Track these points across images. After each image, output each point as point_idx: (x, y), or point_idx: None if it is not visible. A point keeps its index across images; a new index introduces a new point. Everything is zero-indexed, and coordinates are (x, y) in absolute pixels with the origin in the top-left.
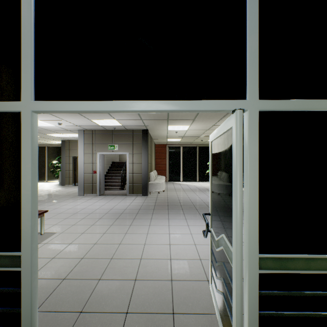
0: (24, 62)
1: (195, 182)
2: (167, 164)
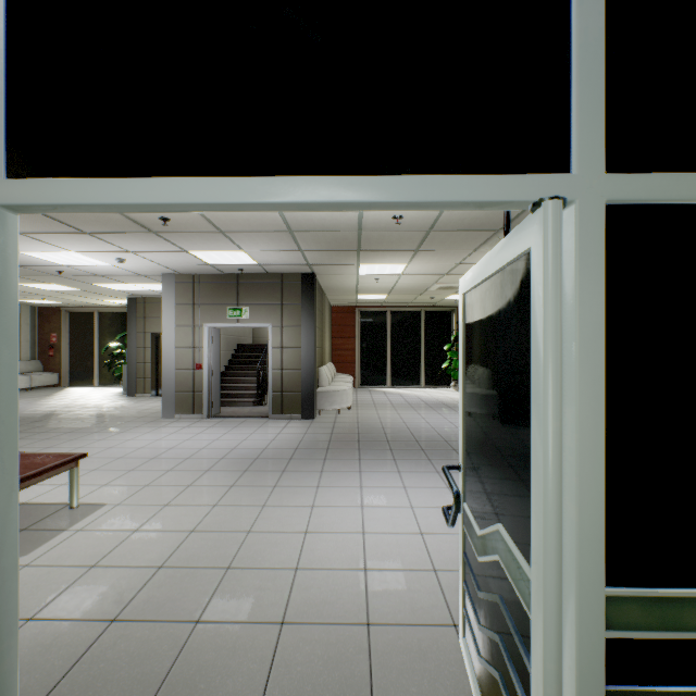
0: None
1: (418, 388)
2: (358, 349)
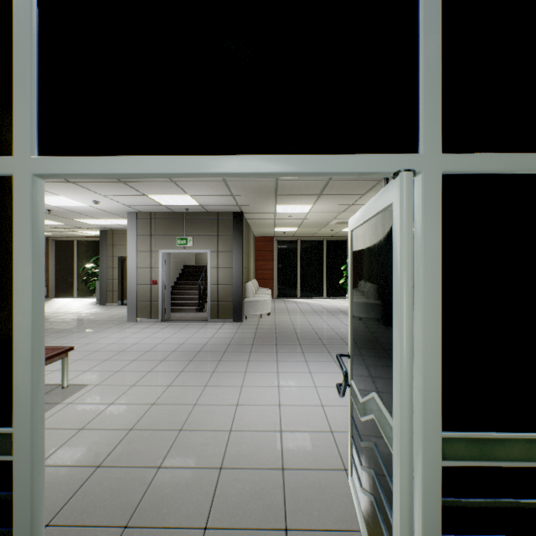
0: (19, 86)
1: (321, 298)
2: (275, 269)
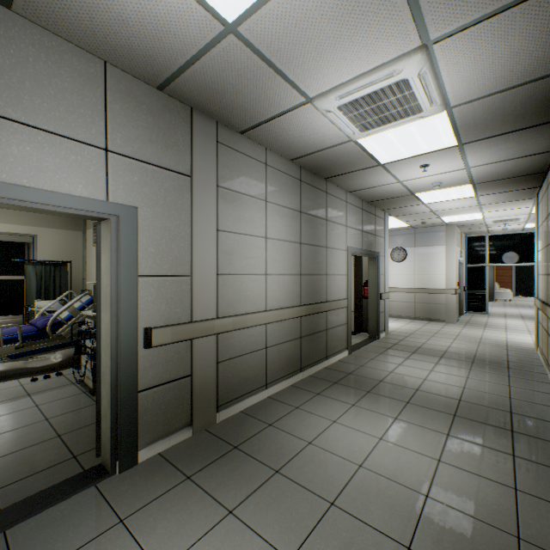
0: (486, 257)
1: None
2: (513, 276)
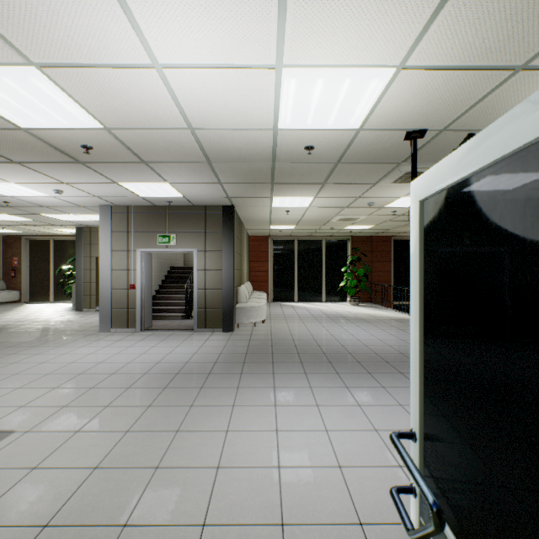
0: None
1: (320, 302)
2: (271, 271)
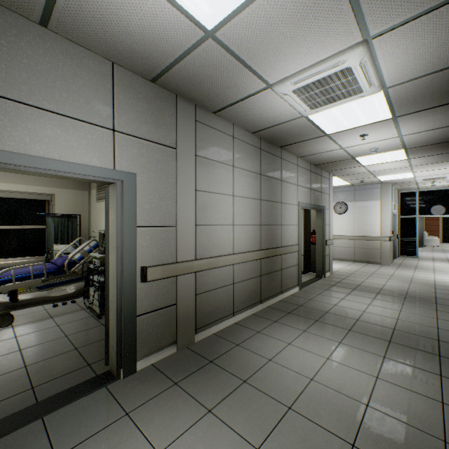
0: (416, 210)
1: None
2: (440, 225)
